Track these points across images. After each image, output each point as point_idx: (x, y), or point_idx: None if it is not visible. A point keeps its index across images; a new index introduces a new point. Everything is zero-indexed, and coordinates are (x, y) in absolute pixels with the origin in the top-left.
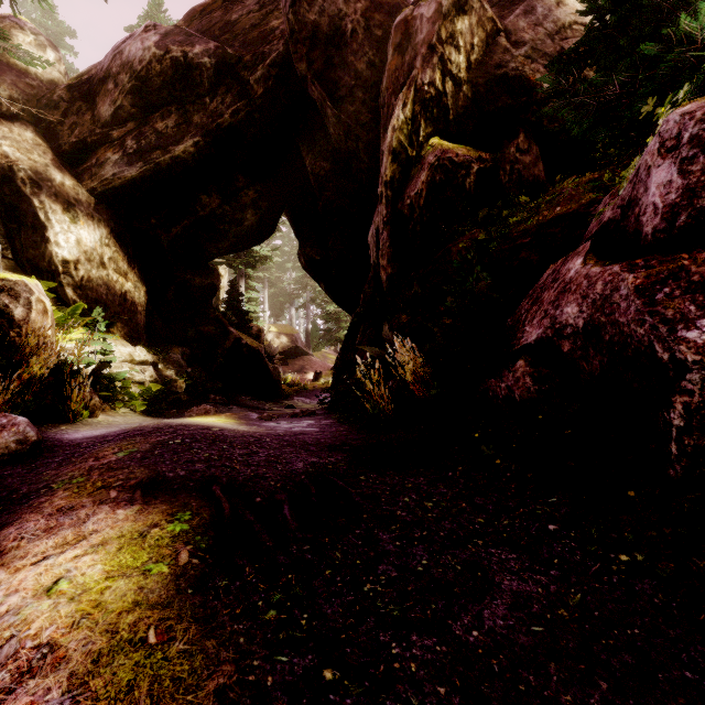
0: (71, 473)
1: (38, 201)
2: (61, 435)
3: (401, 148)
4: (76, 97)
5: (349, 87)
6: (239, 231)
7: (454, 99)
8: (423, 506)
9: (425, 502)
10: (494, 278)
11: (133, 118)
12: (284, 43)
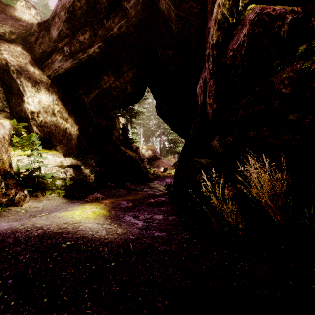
0: None
1: (19, 81)
2: None
3: (224, 18)
4: (42, 29)
5: None
6: (124, 96)
7: None
8: None
9: None
10: None
11: (68, 36)
12: None
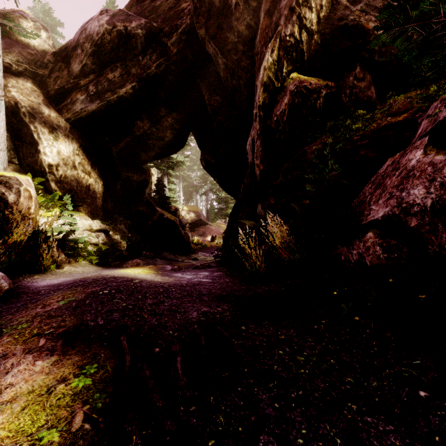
0: (20, 318)
1: (33, 126)
2: (31, 283)
3: (270, 81)
4: (58, 60)
5: (234, 43)
6: (162, 145)
7: (308, 45)
8: (296, 360)
9: (297, 356)
10: (339, 170)
11: (93, 72)
12: (190, 18)
